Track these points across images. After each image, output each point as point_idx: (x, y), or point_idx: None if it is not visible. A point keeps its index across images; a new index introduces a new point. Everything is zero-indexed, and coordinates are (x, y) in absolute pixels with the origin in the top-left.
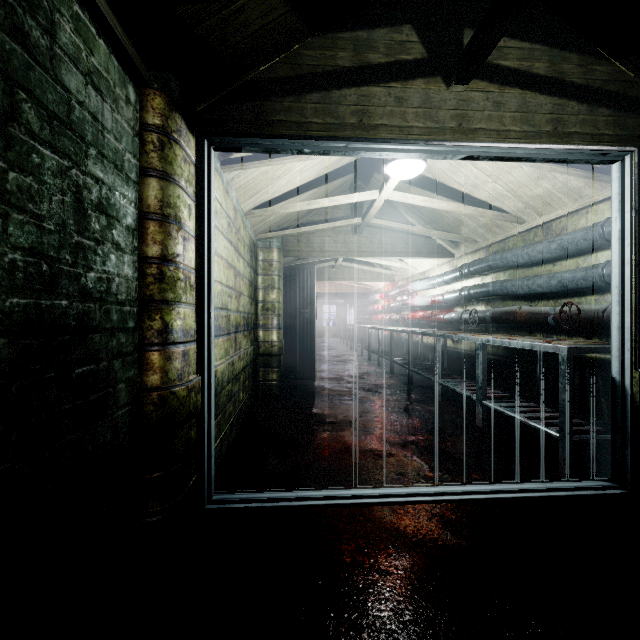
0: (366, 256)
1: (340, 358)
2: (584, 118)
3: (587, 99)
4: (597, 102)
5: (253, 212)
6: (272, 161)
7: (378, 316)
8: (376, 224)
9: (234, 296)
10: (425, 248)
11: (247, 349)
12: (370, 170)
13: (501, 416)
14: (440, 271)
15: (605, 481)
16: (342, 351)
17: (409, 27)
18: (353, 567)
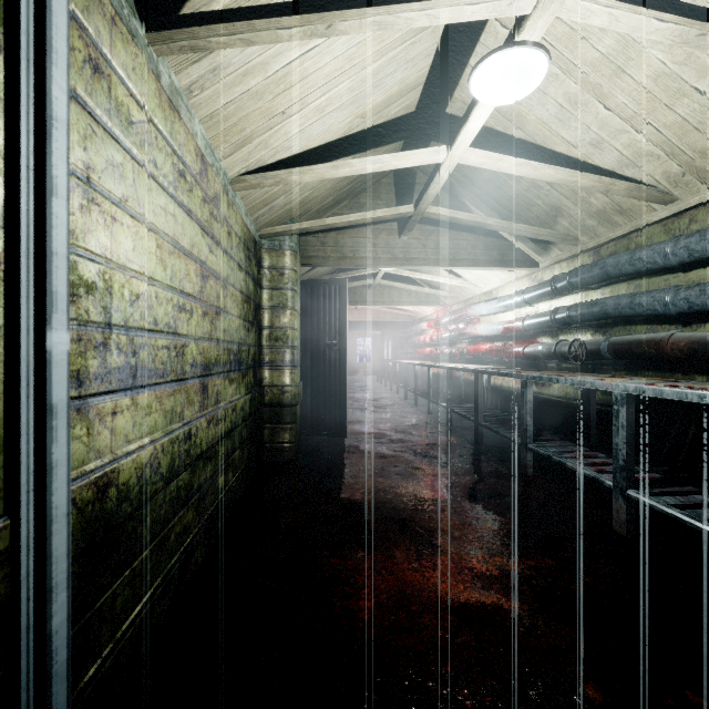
0: (417, 265)
1: (378, 402)
2: None
3: None
4: None
5: (244, 179)
6: (255, 29)
7: (425, 350)
8: (434, 215)
9: (199, 311)
10: (499, 254)
11: (235, 401)
12: (425, 138)
13: (642, 507)
14: (515, 288)
15: None
16: (380, 393)
17: None
18: None
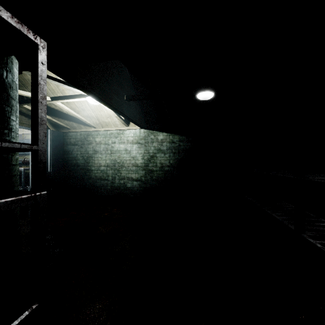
0: None
1: None
2: (27, 120)
3: (27, 117)
4: (30, 118)
5: None
6: None
7: None
8: None
9: None
10: None
11: None
12: None
13: None
14: None
15: None
16: None
17: None
18: None
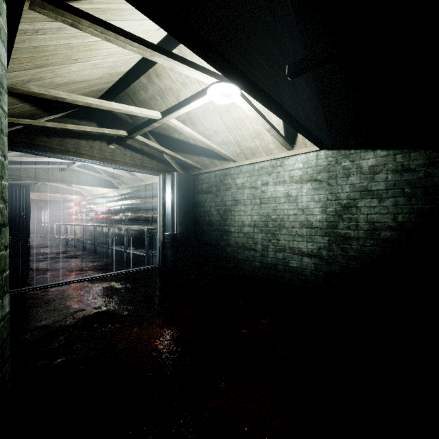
0: (68, 184)
1: (42, 245)
2: (149, 162)
3: (150, 157)
4: (153, 158)
5: None
6: None
7: (73, 217)
8: (76, 169)
9: None
10: (104, 183)
11: None
12: None
13: (135, 257)
14: (112, 194)
15: (156, 265)
16: (42, 241)
17: (95, 123)
18: (77, 290)
